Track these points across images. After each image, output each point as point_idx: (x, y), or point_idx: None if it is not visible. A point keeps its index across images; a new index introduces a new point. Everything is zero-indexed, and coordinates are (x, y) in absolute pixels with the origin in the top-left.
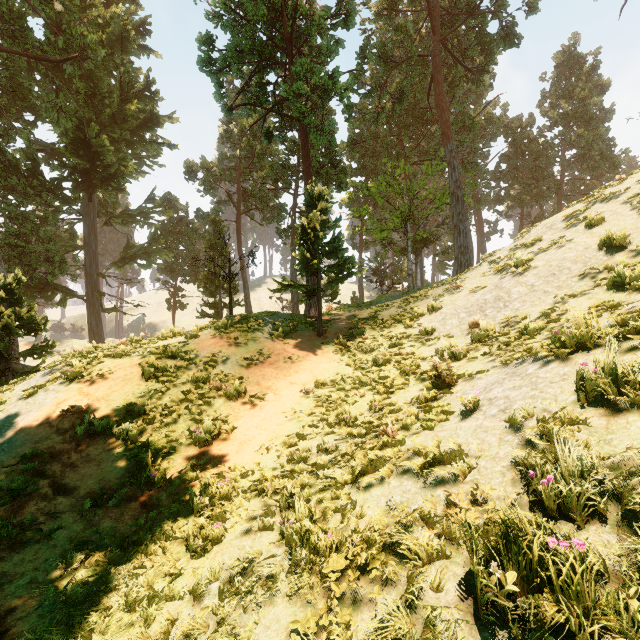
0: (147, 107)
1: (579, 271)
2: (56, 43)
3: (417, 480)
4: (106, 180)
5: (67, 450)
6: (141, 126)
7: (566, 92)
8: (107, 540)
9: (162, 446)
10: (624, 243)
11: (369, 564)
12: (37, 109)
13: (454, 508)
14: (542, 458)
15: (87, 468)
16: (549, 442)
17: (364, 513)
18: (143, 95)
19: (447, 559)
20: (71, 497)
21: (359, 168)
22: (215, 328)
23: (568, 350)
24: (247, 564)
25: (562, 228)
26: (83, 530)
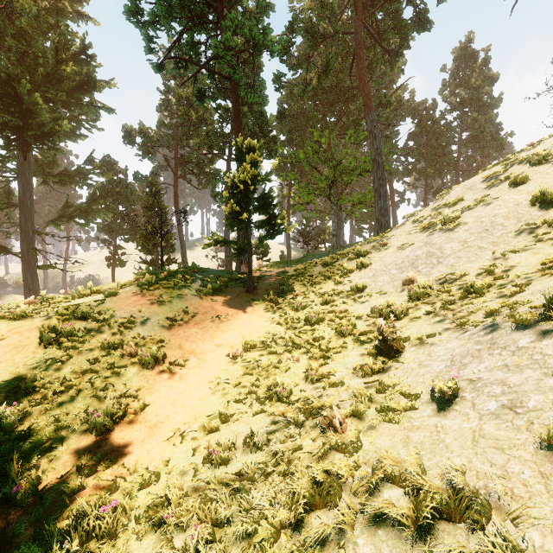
0: (83, 70)
1: (514, 226)
2: None
3: (407, 552)
4: (40, 138)
5: None
6: (78, 88)
7: (463, 82)
8: None
9: (45, 437)
10: None
11: None
12: None
13: None
14: None
15: None
16: None
17: None
18: (79, 58)
19: None
20: None
21: (287, 140)
22: (138, 285)
23: None
24: None
25: (483, 188)
26: None
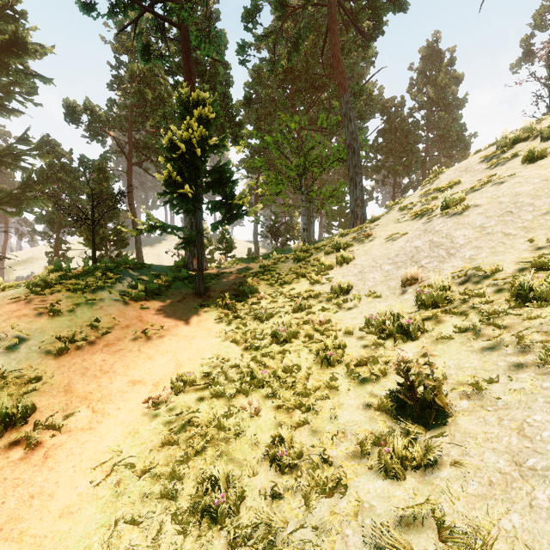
0: (8, 26)
1: None
2: None
3: None
4: None
5: None
6: (3, 50)
7: (430, 81)
8: None
9: None
10: None
11: None
12: None
13: None
14: None
15: None
16: None
17: None
18: (5, 14)
19: None
20: None
21: (255, 129)
22: (27, 286)
23: None
24: None
25: (484, 169)
26: None
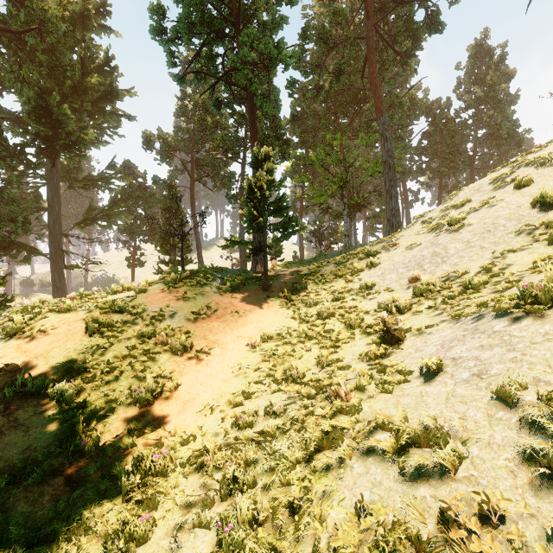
0: (107, 80)
1: (514, 228)
2: (19, 17)
3: (388, 467)
4: (68, 146)
5: None
6: (101, 98)
7: (478, 79)
8: (13, 535)
9: (99, 407)
10: None
11: None
12: (2, 79)
13: (456, 529)
14: None
15: (12, 435)
16: None
17: (325, 515)
18: (103, 70)
19: None
20: None
21: (300, 142)
22: (164, 283)
23: (543, 305)
24: None
25: (490, 190)
26: None
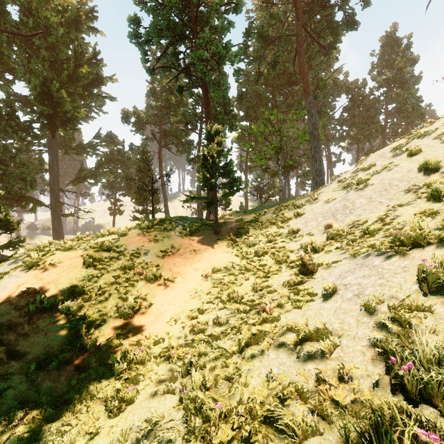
0: (94, 70)
1: (404, 187)
2: (28, 23)
3: (291, 354)
4: (64, 122)
5: (21, 323)
6: (90, 84)
7: (388, 64)
8: (44, 399)
9: (95, 319)
10: (437, 167)
11: (252, 436)
12: (14, 71)
13: (324, 384)
14: (399, 343)
15: (36, 337)
16: (400, 326)
17: (248, 382)
18: (91, 62)
19: (320, 436)
20: (21, 361)
21: (245, 115)
22: (140, 228)
23: (406, 247)
24: (151, 427)
25: (390, 157)
26: (27, 389)
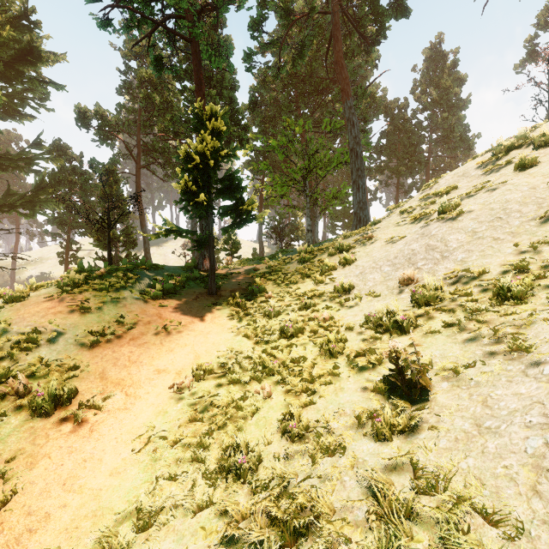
0: (24, 36)
1: (536, 213)
2: None
3: None
4: None
5: None
6: (18, 59)
7: (433, 82)
8: None
9: None
10: None
11: None
12: None
13: None
14: None
15: None
16: None
17: None
18: (20, 24)
19: None
20: None
21: (259, 132)
22: (58, 286)
23: None
24: None
25: (480, 175)
26: None
